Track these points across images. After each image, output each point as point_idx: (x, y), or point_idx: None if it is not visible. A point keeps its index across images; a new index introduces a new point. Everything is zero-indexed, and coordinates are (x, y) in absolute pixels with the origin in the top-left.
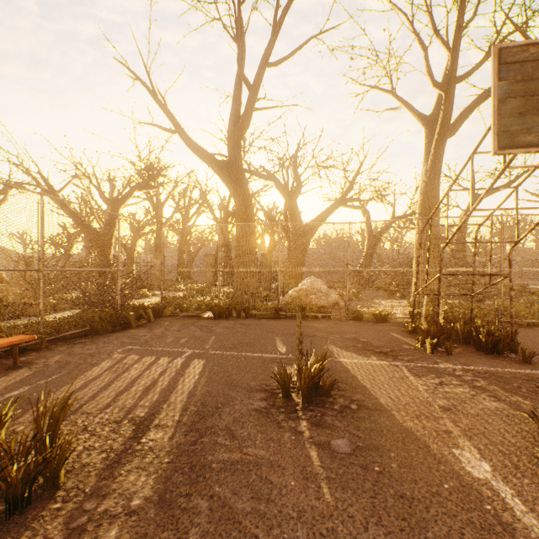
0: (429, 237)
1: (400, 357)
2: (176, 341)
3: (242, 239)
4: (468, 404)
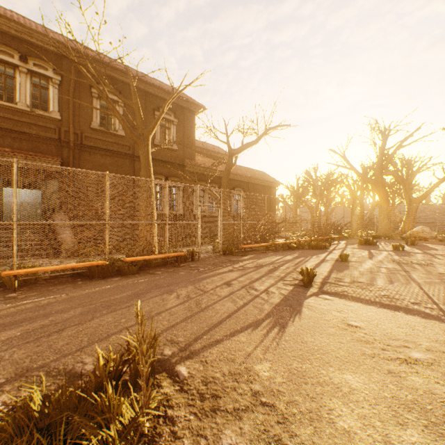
0: None
1: (444, 245)
2: None
3: (385, 211)
4: None
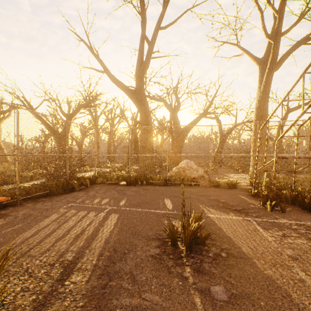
0: (267, 133)
1: (250, 214)
2: (101, 200)
3: (144, 136)
4: (310, 254)
